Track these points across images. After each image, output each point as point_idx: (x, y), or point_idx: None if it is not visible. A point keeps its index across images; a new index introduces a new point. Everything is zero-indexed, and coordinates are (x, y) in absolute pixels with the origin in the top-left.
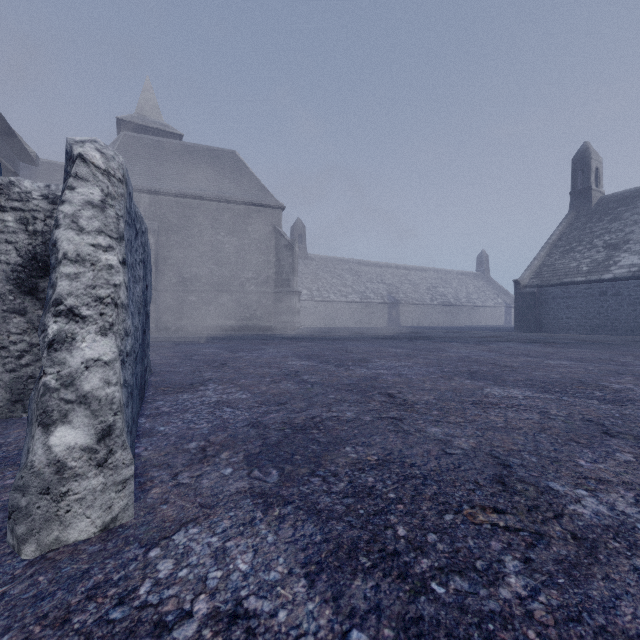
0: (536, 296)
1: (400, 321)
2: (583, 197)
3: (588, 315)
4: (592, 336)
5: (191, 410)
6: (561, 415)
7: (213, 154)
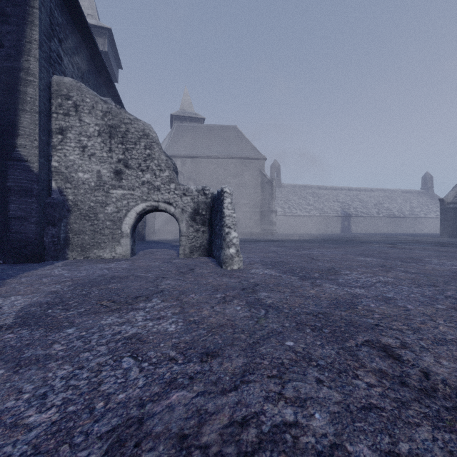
0: None
1: (351, 229)
2: None
3: None
4: None
5: None
6: (374, 263)
7: (223, 129)
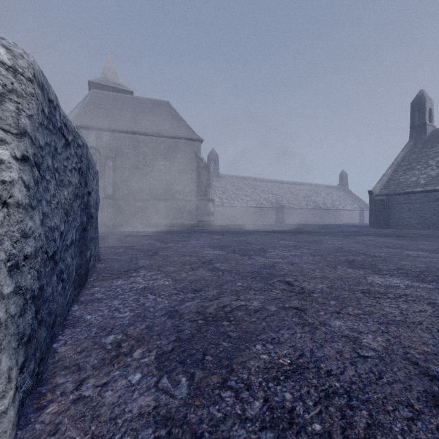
0: (385, 202)
1: (284, 220)
2: (420, 130)
3: (425, 216)
4: (429, 231)
5: (120, 297)
6: None
7: (153, 104)
